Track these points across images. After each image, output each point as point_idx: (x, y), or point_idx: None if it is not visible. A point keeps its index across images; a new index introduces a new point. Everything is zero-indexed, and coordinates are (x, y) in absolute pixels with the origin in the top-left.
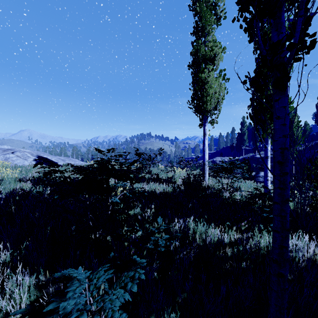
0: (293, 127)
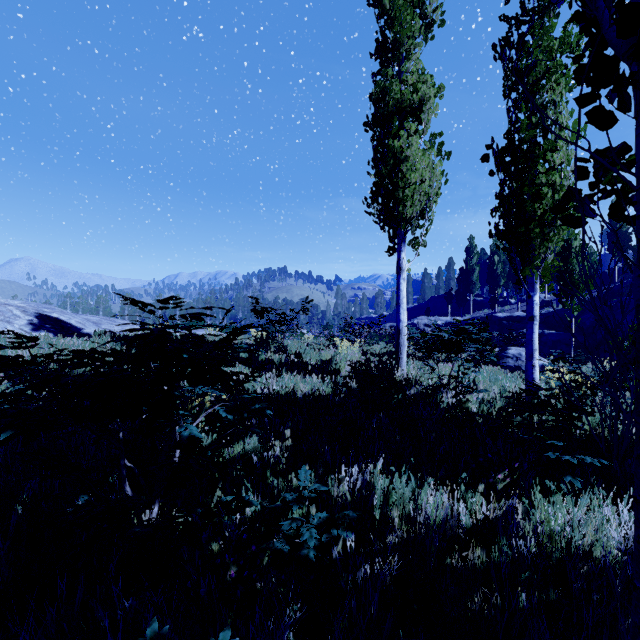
0: (573, 257)
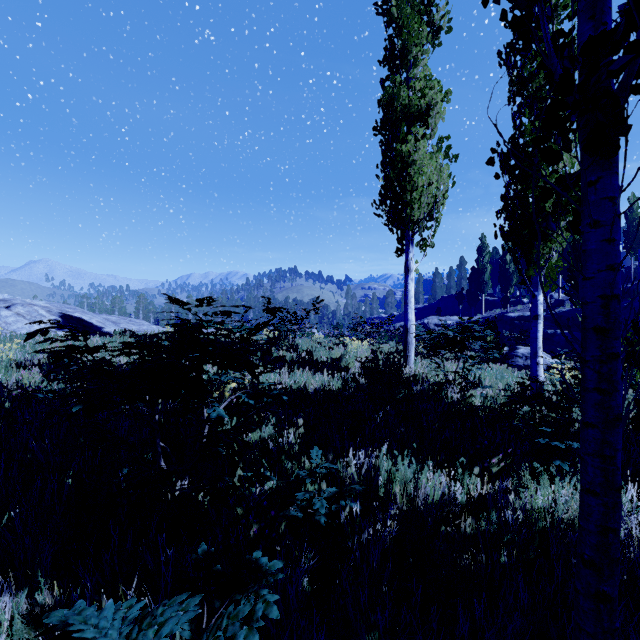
0: None
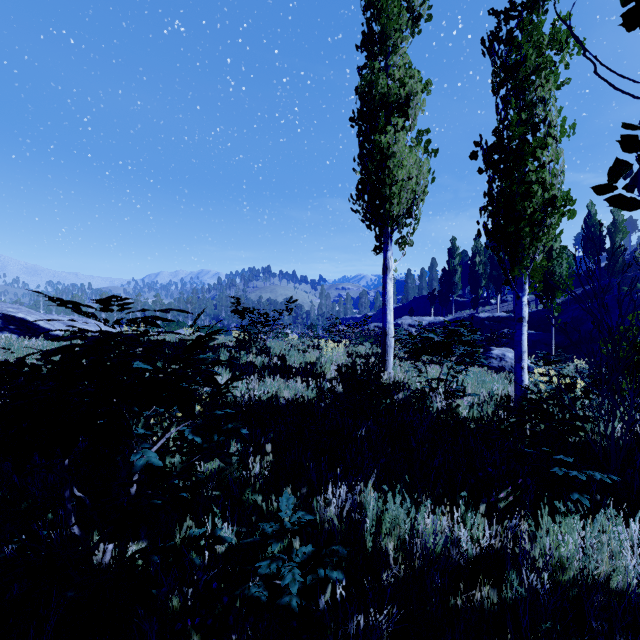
0: (553, 258)
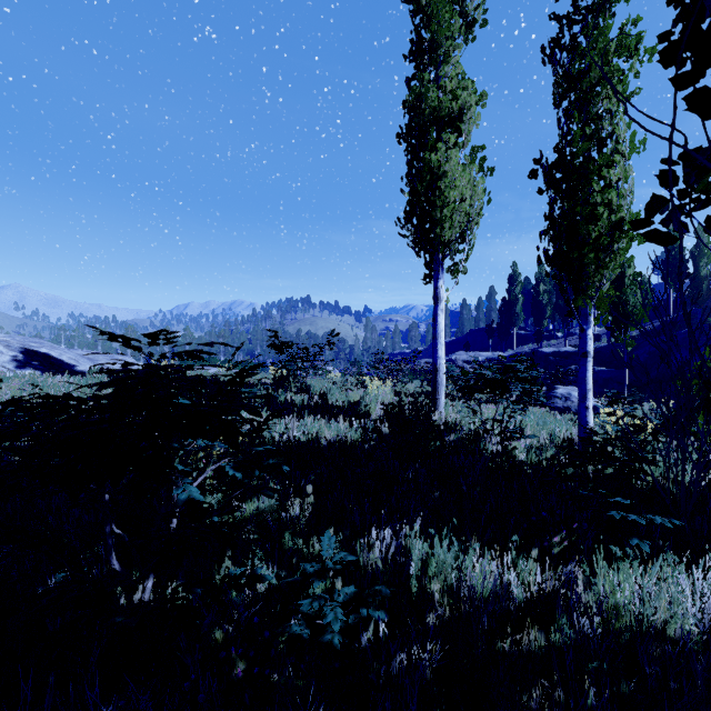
0: (626, 286)
